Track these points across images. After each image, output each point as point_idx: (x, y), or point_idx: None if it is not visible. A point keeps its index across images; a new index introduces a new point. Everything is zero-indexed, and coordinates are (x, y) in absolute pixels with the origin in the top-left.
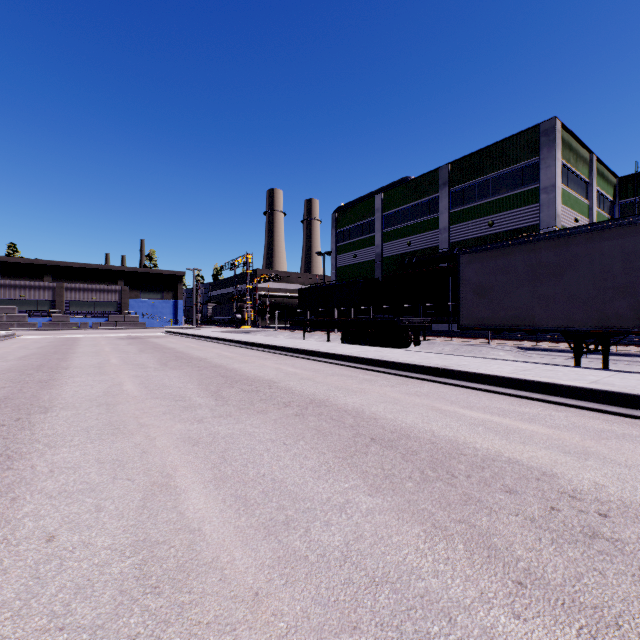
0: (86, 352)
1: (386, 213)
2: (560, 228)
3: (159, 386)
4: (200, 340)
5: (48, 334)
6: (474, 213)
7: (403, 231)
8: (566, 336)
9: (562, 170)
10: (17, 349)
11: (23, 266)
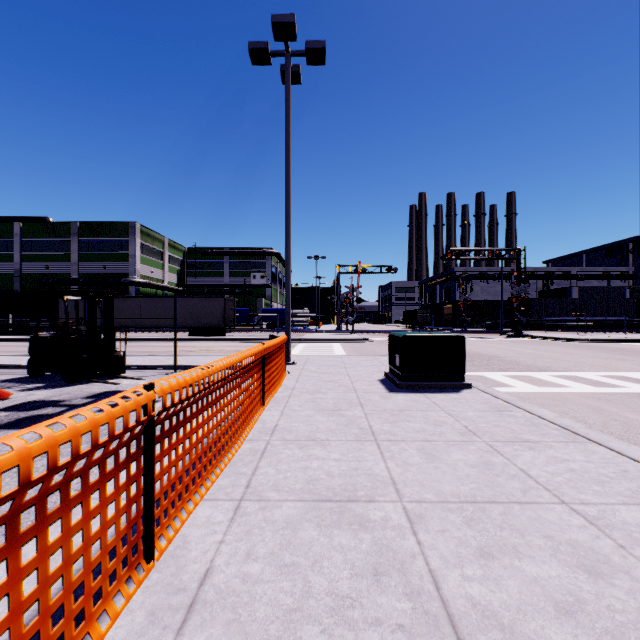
0: None
1: (26, 239)
2: (141, 276)
3: None
4: None
5: None
6: (95, 258)
7: (42, 257)
8: None
9: (143, 246)
10: None
11: None
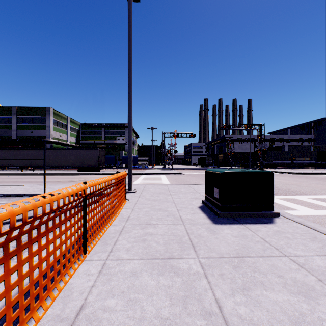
0: None
1: None
2: (53, 138)
3: None
4: None
5: None
6: (27, 127)
7: None
8: (20, 167)
9: (55, 121)
10: None
11: None
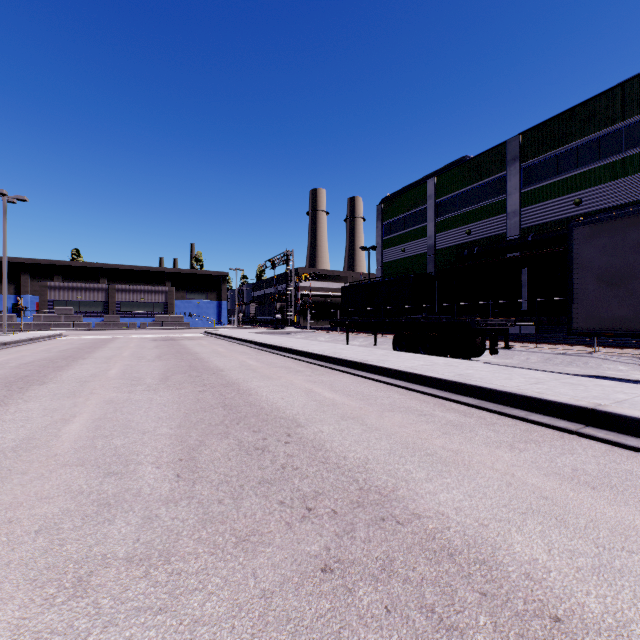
0: (99, 357)
1: (440, 199)
2: None
3: (117, 427)
4: (232, 343)
5: (93, 334)
6: (554, 191)
7: (461, 218)
8: None
9: None
10: (37, 352)
11: (81, 269)
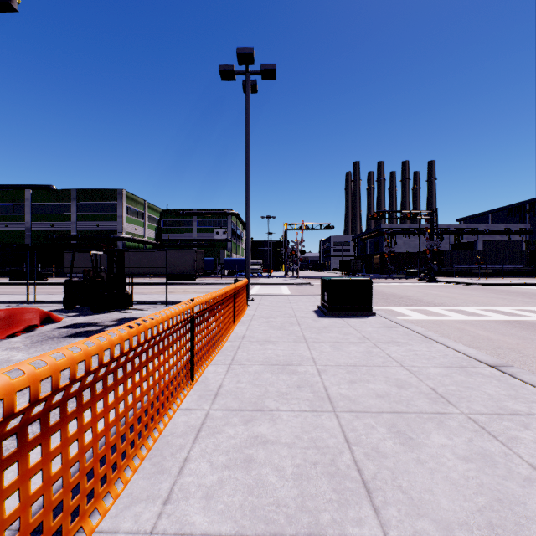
0: None
1: (35, 203)
2: (127, 233)
3: None
4: None
5: None
6: (90, 218)
7: (48, 217)
8: None
9: (128, 208)
10: None
11: None
